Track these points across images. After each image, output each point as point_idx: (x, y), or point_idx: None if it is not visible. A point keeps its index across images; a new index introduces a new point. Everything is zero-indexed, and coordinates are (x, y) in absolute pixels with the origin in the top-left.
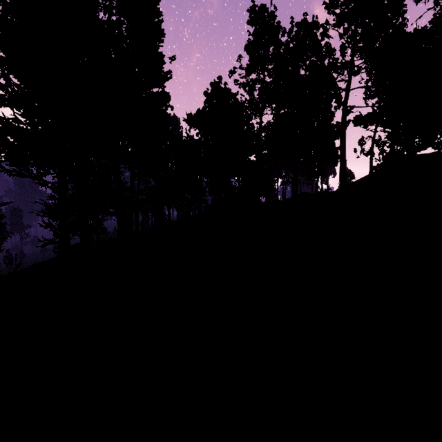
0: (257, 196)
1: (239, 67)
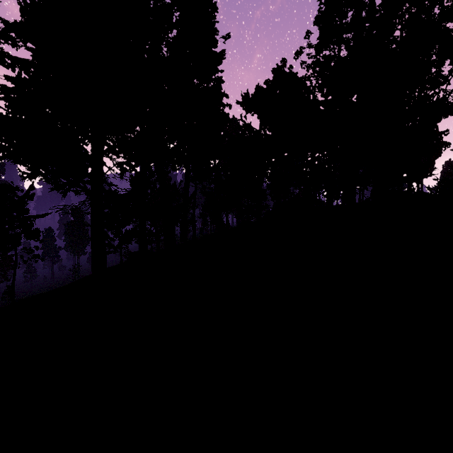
0: (331, 199)
1: (308, 44)
